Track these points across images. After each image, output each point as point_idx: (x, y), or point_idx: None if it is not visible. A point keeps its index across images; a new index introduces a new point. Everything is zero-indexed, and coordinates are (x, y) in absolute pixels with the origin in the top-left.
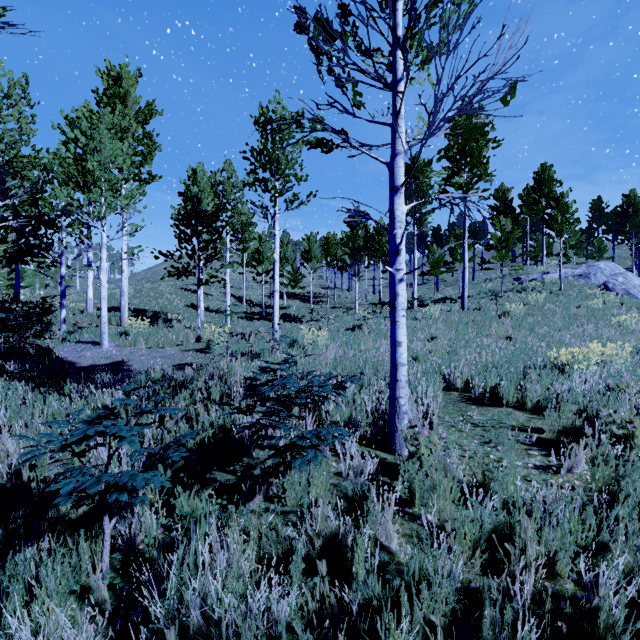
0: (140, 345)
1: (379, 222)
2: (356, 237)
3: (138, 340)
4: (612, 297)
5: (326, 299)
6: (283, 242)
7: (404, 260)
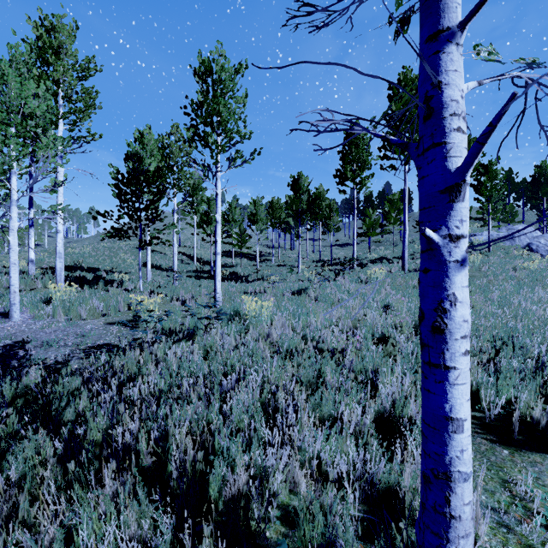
0: (59, 317)
1: (319, 188)
2: (299, 200)
3: (56, 311)
4: (540, 258)
5: (271, 257)
6: (231, 205)
7: (466, 213)
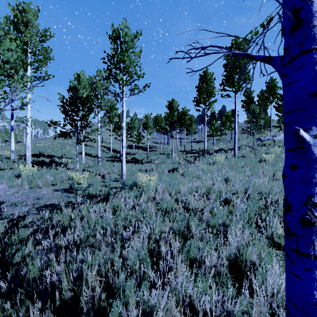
0: (24, 186)
1: (184, 108)
2: (172, 115)
3: (23, 182)
4: None
5: (156, 149)
6: (133, 118)
7: None
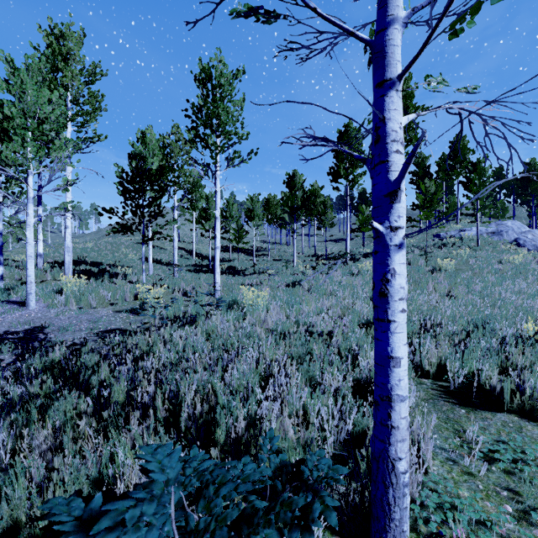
0: (71, 305)
1: (314, 185)
2: (294, 197)
3: (69, 300)
4: (526, 252)
5: (267, 252)
6: (229, 202)
7: (403, 211)
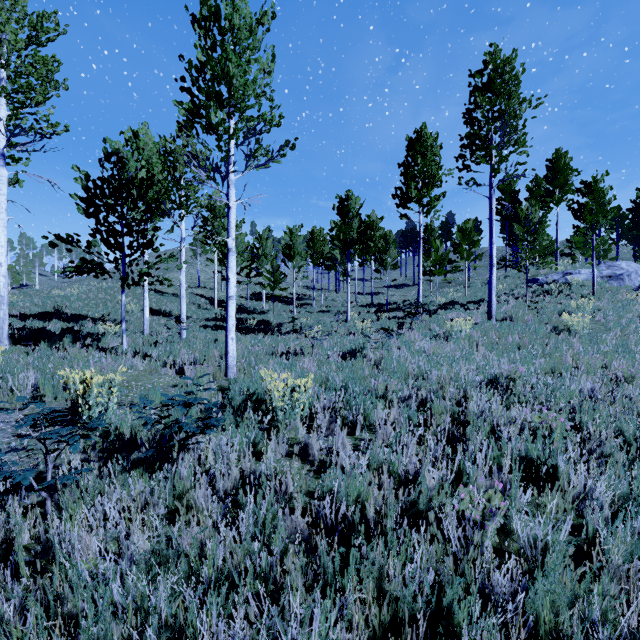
0: None
1: (371, 215)
2: (348, 228)
3: None
4: None
5: (311, 301)
6: (262, 236)
7: None
